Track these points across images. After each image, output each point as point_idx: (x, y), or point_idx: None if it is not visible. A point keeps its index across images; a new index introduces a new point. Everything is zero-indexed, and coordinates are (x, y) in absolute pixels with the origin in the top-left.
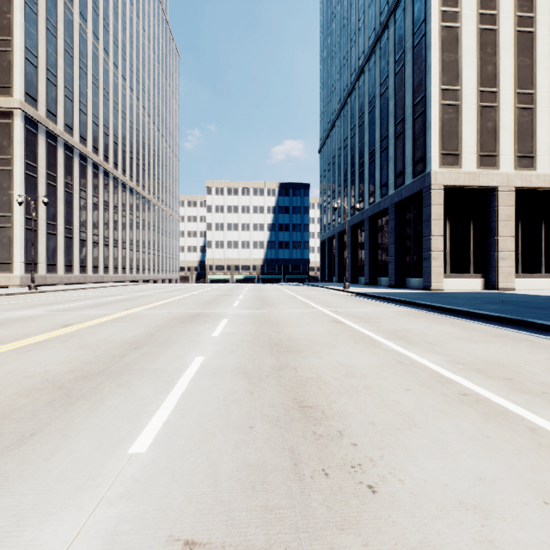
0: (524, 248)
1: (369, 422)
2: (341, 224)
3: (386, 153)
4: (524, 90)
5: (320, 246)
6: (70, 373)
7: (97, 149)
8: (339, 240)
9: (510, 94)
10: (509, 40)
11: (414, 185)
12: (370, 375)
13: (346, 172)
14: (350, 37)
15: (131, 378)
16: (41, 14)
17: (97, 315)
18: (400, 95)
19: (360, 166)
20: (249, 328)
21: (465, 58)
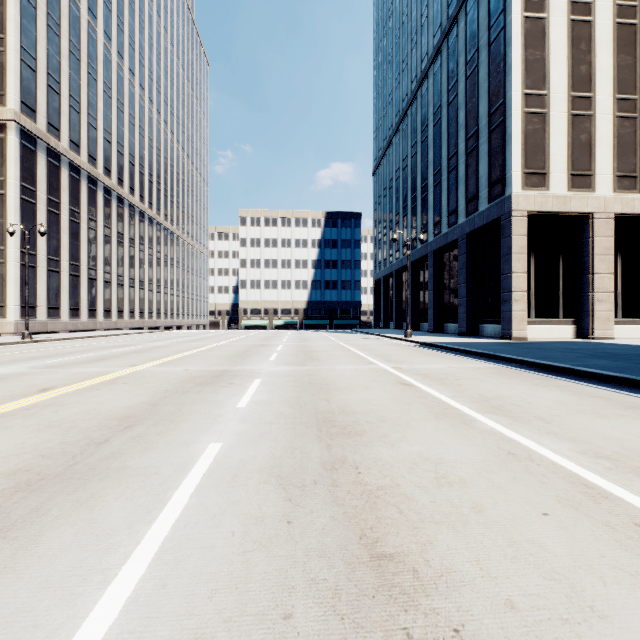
0: (625, 288)
1: (504, 601)
2: (400, 260)
3: (455, 173)
4: (625, 95)
5: (375, 286)
6: (11, 476)
7: (109, 170)
8: (396, 278)
9: (609, 99)
10: (607, 34)
11: (490, 211)
12: (475, 480)
13: (406, 197)
14: (410, 36)
15: (100, 487)
16: (41, 7)
17: (92, 374)
18: (473, 103)
19: (423, 190)
20: (289, 394)
21: (553, 56)
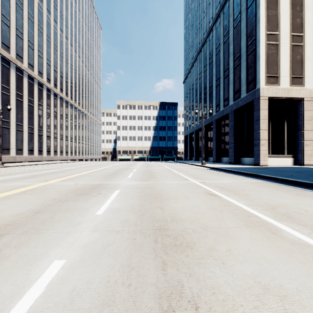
0: None
1: None
2: (197, 125)
3: (227, 79)
4: None
5: (184, 139)
6: None
7: (49, 79)
8: (196, 135)
9: (312, 37)
10: (310, 2)
11: (247, 97)
12: None
13: (201, 93)
14: (203, 10)
15: None
16: None
17: (16, 187)
18: (237, 41)
19: (210, 88)
20: (135, 202)
21: (282, 14)
